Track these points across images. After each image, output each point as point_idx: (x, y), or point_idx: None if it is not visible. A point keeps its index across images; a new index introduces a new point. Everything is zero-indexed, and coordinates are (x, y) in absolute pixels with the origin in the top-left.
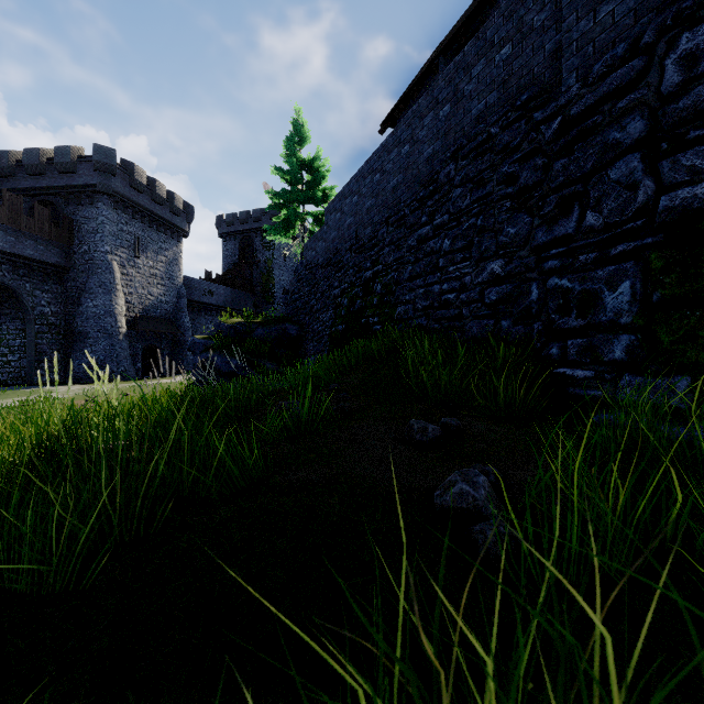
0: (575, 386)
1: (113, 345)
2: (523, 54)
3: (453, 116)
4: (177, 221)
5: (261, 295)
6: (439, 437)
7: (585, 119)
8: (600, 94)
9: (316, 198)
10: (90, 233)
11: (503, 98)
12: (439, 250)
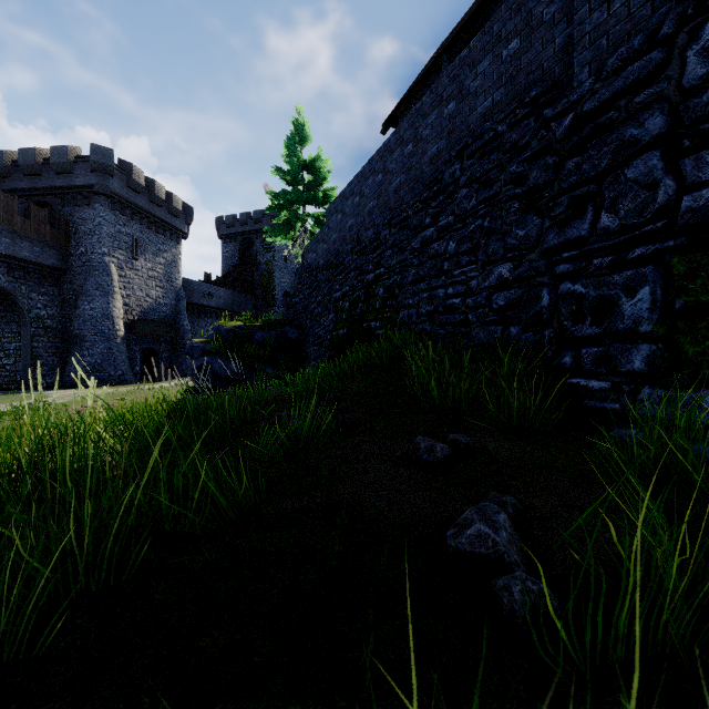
0: (590, 398)
1: (111, 349)
2: (531, 48)
3: (458, 113)
4: (176, 223)
5: (261, 297)
6: (448, 457)
7: (599, 115)
8: (615, 88)
9: (317, 199)
10: (87, 235)
11: (510, 95)
12: (444, 252)
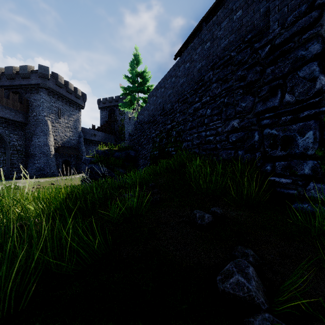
0: (281, 187)
1: (48, 160)
2: (248, 14)
3: (211, 47)
4: (79, 101)
5: (118, 136)
6: (211, 221)
7: (283, 45)
8: (292, 31)
9: (144, 90)
10: (37, 107)
11: (237, 37)
12: (204, 114)
